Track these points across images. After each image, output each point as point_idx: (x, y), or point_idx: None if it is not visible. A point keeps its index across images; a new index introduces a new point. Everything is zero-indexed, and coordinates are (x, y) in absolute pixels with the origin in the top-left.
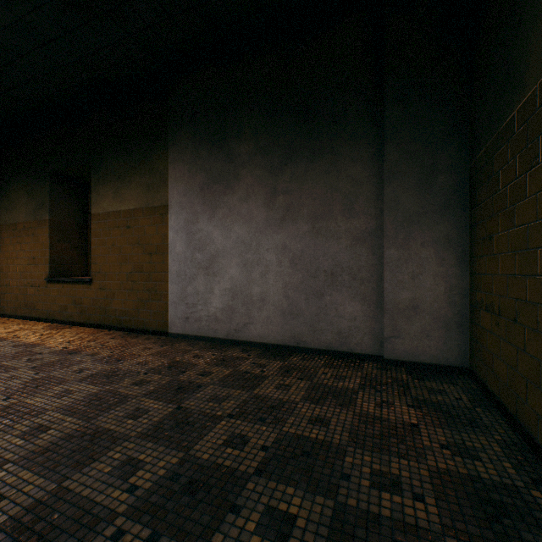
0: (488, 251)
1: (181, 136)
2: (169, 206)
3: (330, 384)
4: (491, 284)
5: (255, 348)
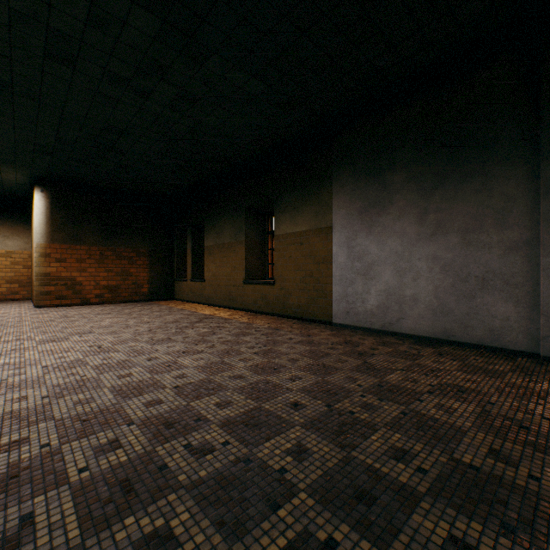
0: None
1: (343, 173)
2: (333, 227)
3: (480, 366)
4: None
5: (407, 338)
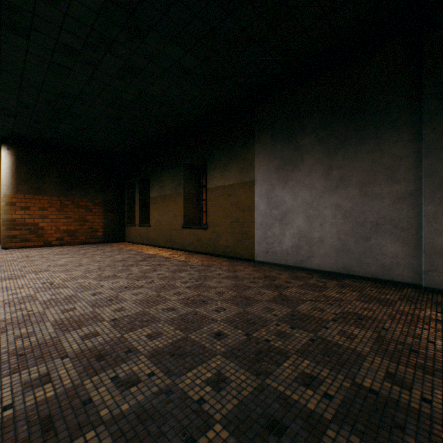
0: None
1: (263, 137)
2: (255, 181)
3: (375, 296)
4: None
5: (315, 273)
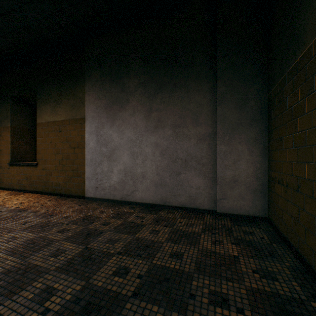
0: (279, 146)
1: (93, 75)
2: (86, 118)
3: (184, 230)
4: (282, 167)
5: (138, 206)
